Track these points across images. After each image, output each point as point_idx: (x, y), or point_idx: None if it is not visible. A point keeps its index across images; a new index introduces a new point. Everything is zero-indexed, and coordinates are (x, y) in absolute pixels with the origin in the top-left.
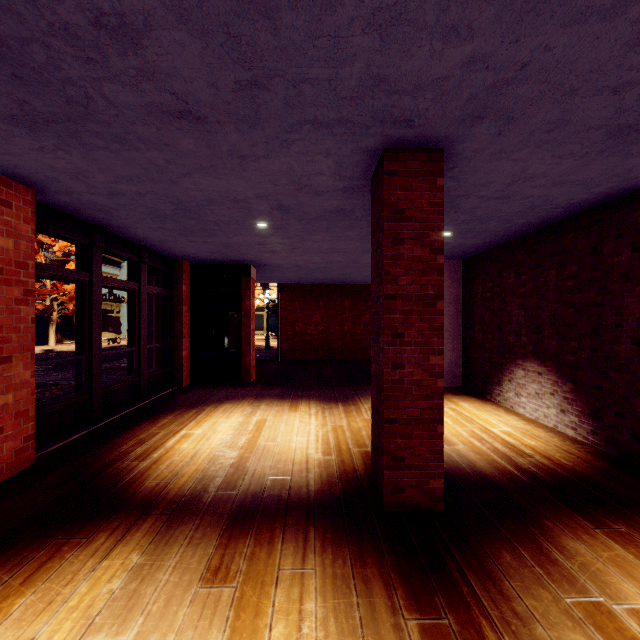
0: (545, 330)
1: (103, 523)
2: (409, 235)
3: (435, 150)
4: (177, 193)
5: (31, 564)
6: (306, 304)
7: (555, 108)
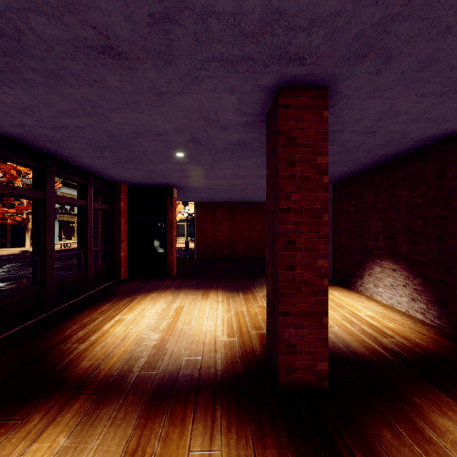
0: (398, 237)
1: (39, 404)
2: (300, 159)
3: (321, 88)
4: (110, 127)
5: None
6: (215, 217)
7: (428, 47)
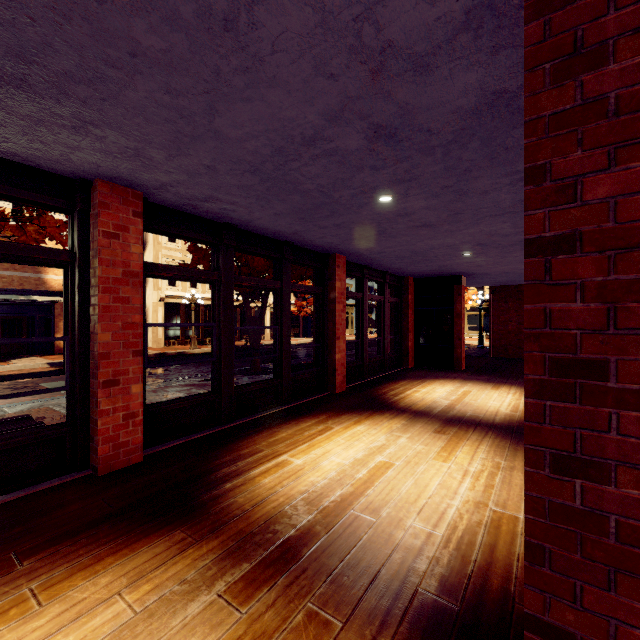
0: None
1: (386, 411)
2: None
3: None
4: (414, 248)
5: (365, 415)
6: (520, 304)
7: None
